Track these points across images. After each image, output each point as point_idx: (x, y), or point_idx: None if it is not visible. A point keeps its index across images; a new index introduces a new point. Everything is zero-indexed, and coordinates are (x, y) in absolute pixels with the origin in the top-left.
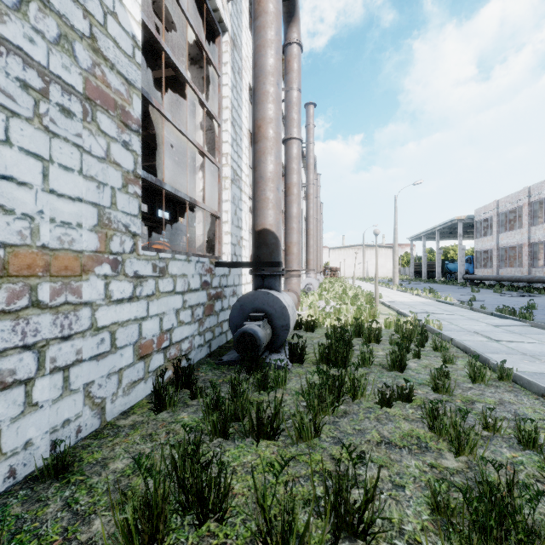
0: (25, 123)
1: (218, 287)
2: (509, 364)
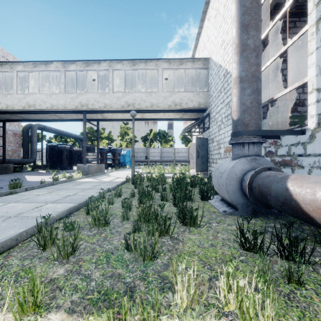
0: (226, 127)
1: (286, 155)
2: (66, 207)
